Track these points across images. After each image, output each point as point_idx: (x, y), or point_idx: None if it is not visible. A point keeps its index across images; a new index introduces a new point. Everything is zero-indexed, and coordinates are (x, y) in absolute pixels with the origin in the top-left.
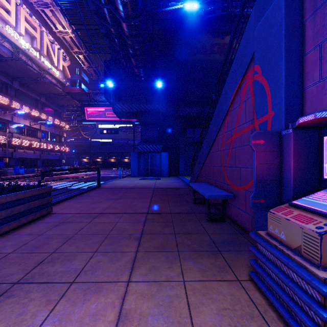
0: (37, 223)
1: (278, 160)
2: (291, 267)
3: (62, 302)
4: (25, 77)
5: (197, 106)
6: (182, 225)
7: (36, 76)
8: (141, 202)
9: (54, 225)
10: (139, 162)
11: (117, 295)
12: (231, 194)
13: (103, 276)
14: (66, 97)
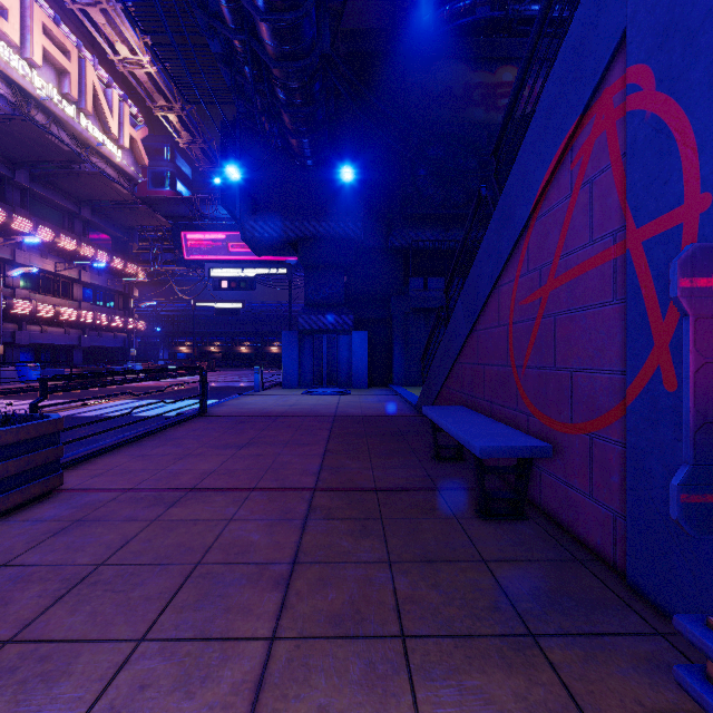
0: (9, 521)
1: None
2: None
3: None
4: (42, 161)
5: (434, 226)
6: (409, 529)
7: (67, 160)
8: (301, 456)
9: (54, 530)
10: (301, 355)
11: None
12: (545, 444)
13: None
14: (137, 207)
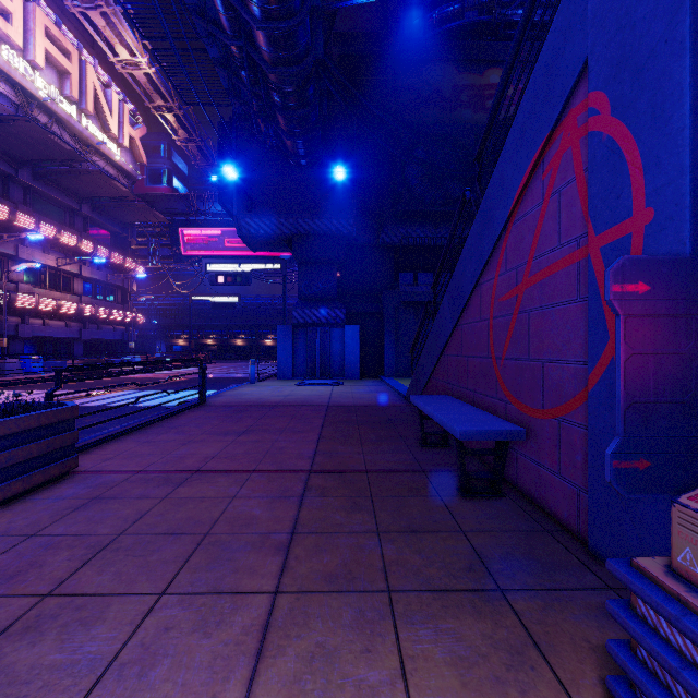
0: (32, 499)
1: (689, 343)
2: None
3: None
4: (45, 160)
5: (423, 223)
6: (396, 505)
7: (68, 158)
8: (297, 442)
9: (75, 506)
10: (295, 347)
11: None
12: (520, 428)
13: (171, 684)
14: (136, 204)
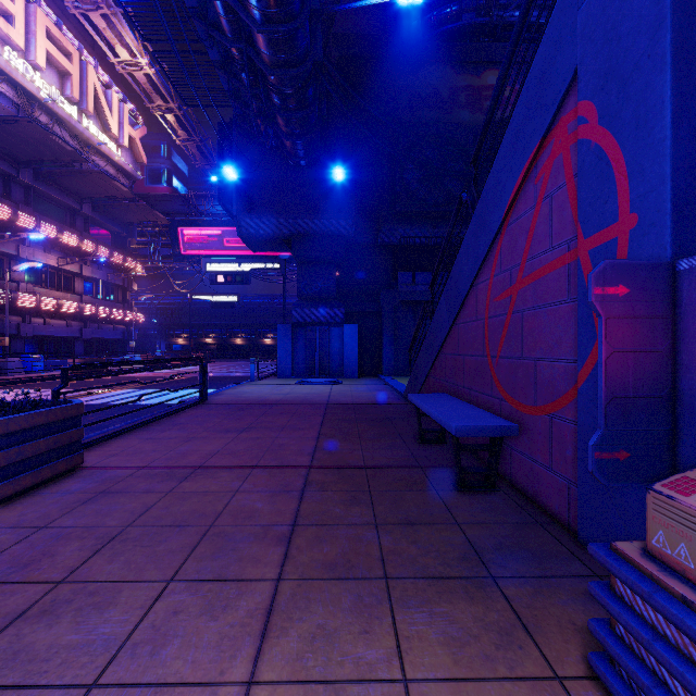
0: (41, 493)
1: (666, 342)
2: None
3: None
4: (46, 160)
5: (422, 223)
6: (394, 499)
7: (69, 159)
8: (297, 439)
9: (83, 500)
10: (294, 346)
11: None
12: (513, 424)
13: (181, 661)
14: (136, 204)
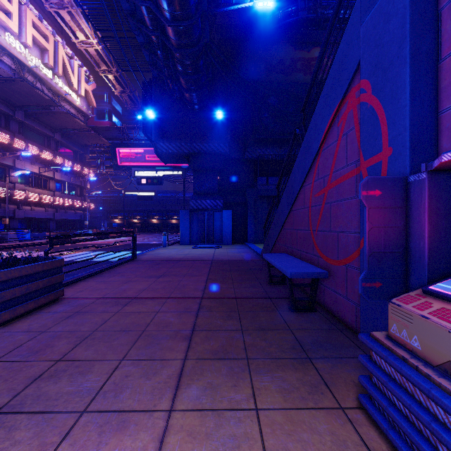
0: (40, 313)
1: (402, 222)
2: (436, 399)
3: (63, 448)
4: (32, 105)
5: (272, 146)
6: (253, 316)
7: (47, 104)
8: (194, 281)
9: (65, 317)
10: (191, 224)
11: (151, 434)
12: (325, 271)
13: (132, 400)
14: (89, 133)
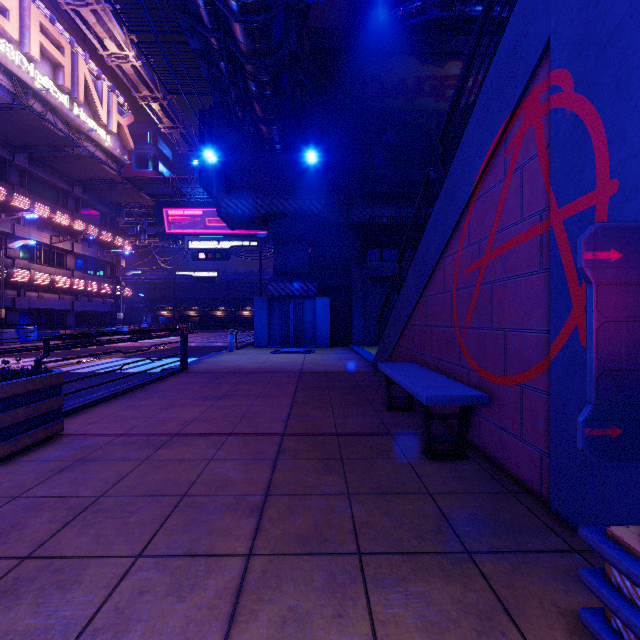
0: (19, 461)
1: None
2: None
3: None
4: (40, 145)
5: (389, 204)
6: (366, 467)
7: (61, 144)
8: (272, 406)
9: (59, 468)
10: (270, 318)
11: None
12: (483, 393)
13: None
14: (124, 186)
